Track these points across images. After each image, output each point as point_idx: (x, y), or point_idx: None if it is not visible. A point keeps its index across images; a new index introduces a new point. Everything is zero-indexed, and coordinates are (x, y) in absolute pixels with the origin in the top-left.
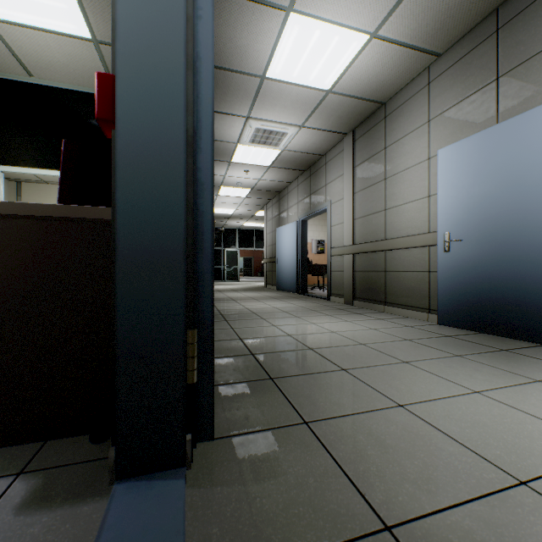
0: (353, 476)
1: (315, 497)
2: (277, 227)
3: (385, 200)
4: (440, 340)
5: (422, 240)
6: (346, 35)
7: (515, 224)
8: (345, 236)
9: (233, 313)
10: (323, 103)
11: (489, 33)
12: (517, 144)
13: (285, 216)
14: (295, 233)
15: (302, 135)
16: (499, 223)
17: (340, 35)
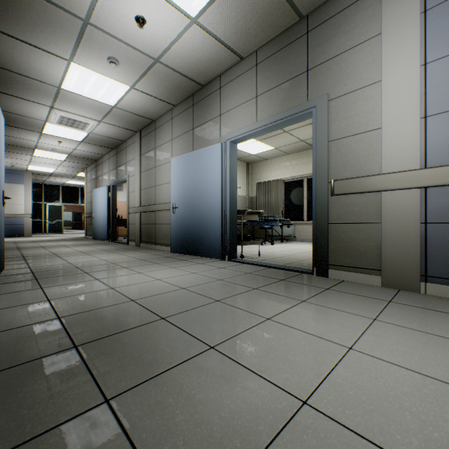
0: (49, 295)
1: (27, 300)
2: (95, 188)
3: (155, 180)
4: (160, 259)
5: (169, 206)
6: (115, 83)
7: (194, 202)
8: (137, 200)
9: (35, 255)
10: (113, 112)
11: (191, 105)
12: (195, 164)
13: (101, 180)
14: (106, 195)
15: (103, 126)
16: (190, 201)
17: (110, 81)
